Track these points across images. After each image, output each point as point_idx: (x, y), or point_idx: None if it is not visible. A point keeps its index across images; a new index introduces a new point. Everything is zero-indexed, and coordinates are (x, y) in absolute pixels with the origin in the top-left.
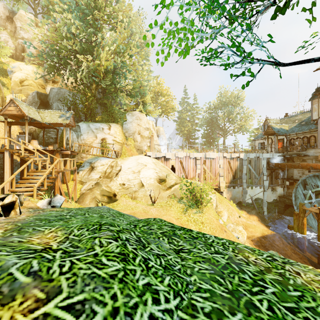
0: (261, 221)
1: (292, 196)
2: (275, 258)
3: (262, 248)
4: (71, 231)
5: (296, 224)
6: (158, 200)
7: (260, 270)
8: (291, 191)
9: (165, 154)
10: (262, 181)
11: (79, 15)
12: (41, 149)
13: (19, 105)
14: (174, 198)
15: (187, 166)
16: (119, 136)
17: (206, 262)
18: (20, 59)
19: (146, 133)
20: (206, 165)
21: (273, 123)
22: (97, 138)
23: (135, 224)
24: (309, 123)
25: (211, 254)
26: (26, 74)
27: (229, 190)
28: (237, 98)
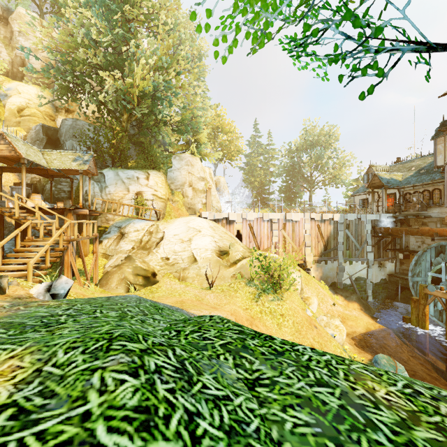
0: (364, 311)
1: (408, 274)
2: (418, 390)
3: (368, 350)
4: (51, 354)
5: (415, 314)
6: (217, 282)
7: (401, 419)
8: (406, 267)
9: (228, 215)
10: (365, 254)
11: (102, 12)
12: (45, 207)
13: (12, 142)
14: (241, 278)
15: (260, 232)
16: (161, 189)
17: (305, 406)
18: (19, 78)
19: (200, 185)
20: (286, 231)
21: (381, 171)
22: (129, 192)
23: (179, 328)
24: (432, 171)
25: (310, 387)
26: (27, 99)
27: (318, 267)
28: (328, 137)
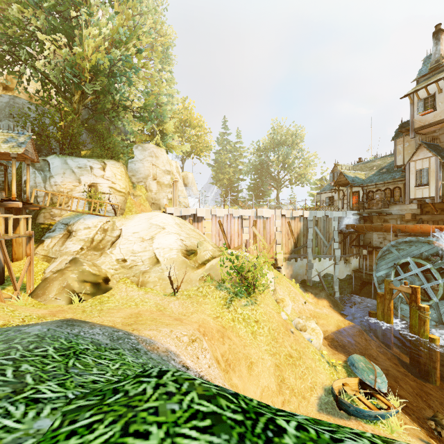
0: (333, 307)
1: (373, 270)
2: None
3: (341, 350)
4: None
5: (381, 309)
6: (183, 286)
7: None
8: (369, 262)
9: (196, 211)
10: (332, 250)
11: None
12: None
13: None
14: (211, 281)
15: (230, 230)
16: (120, 182)
17: None
18: None
19: (166, 179)
20: (257, 228)
21: (346, 170)
22: (81, 184)
23: (73, 440)
24: (392, 170)
25: None
26: None
27: (289, 264)
28: (295, 137)
